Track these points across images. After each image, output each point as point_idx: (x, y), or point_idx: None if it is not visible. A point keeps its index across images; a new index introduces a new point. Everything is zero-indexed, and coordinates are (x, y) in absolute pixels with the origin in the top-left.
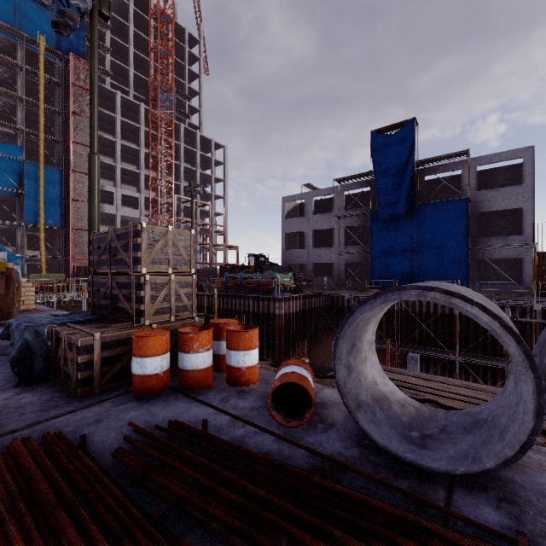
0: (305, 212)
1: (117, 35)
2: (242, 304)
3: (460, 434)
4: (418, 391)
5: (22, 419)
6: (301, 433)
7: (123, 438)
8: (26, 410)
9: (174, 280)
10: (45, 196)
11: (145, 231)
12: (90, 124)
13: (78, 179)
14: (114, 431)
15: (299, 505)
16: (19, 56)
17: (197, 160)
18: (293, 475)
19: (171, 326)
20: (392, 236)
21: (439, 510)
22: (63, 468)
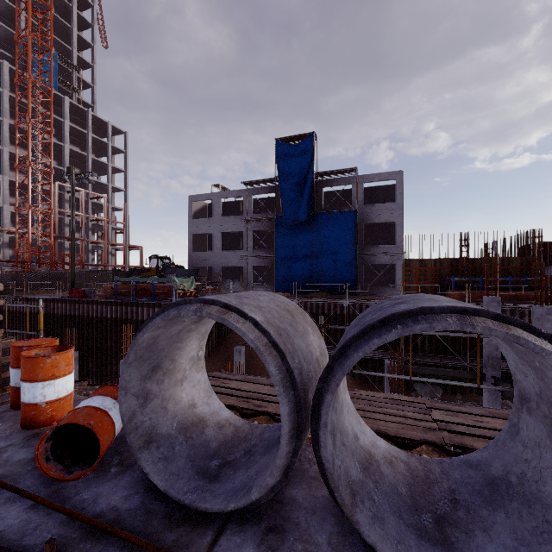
0: (213, 213)
1: None
2: (135, 312)
3: (259, 455)
4: (265, 401)
5: None
6: (78, 487)
7: None
8: None
9: None
10: None
11: None
12: None
13: None
14: None
15: None
16: None
17: (88, 144)
18: None
19: None
20: (294, 242)
21: None
22: None
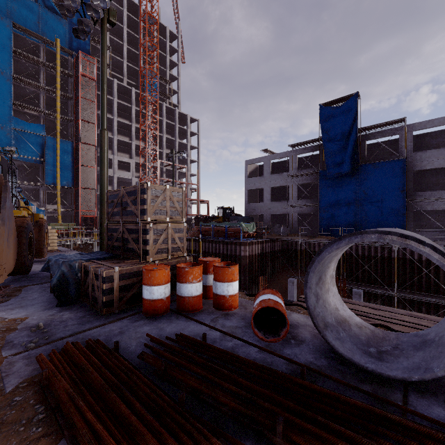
0: (264, 172)
1: (114, 35)
2: (214, 247)
3: (411, 351)
4: (369, 317)
5: (66, 329)
6: (278, 347)
7: (144, 345)
8: (67, 323)
9: (170, 227)
10: (61, 163)
11: (149, 189)
12: (101, 107)
13: (85, 149)
14: (135, 340)
15: (287, 398)
16: (41, 55)
17: (176, 132)
18: (279, 376)
19: (169, 262)
20: (337, 192)
21: (399, 408)
22: (105, 365)
